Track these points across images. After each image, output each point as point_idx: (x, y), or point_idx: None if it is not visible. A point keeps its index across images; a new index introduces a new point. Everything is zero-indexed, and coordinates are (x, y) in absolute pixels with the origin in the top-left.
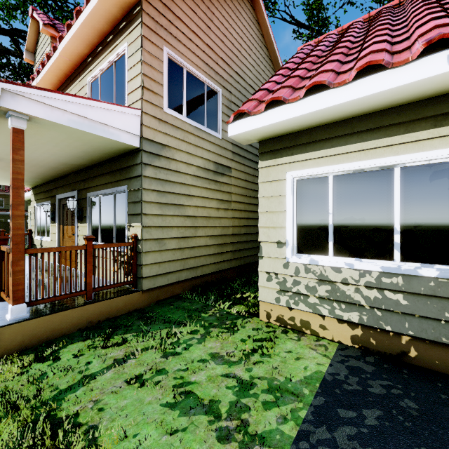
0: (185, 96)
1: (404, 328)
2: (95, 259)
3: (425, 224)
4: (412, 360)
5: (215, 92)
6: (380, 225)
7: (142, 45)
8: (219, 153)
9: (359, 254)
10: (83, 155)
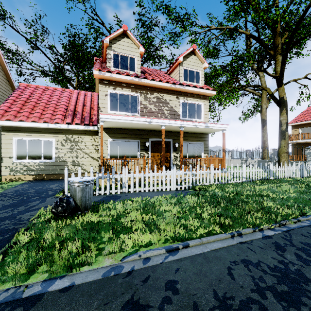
0: None
1: (44, 173)
2: None
3: (48, 152)
4: (45, 179)
5: None
6: (39, 152)
7: None
8: None
9: (35, 159)
10: None
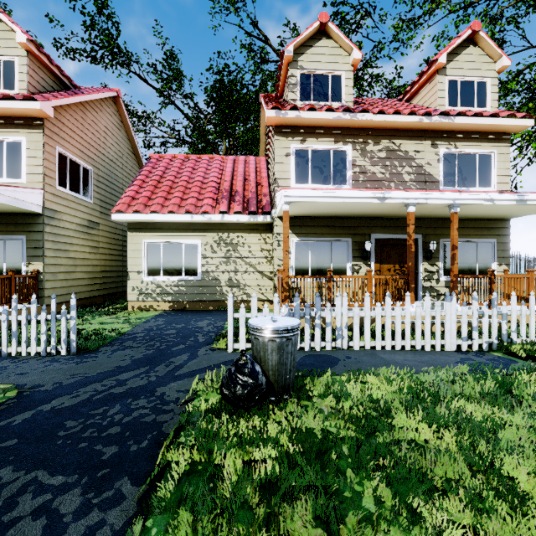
0: (69, 176)
1: (185, 298)
2: None
3: (191, 263)
4: (187, 309)
5: (88, 170)
6: (179, 264)
7: (44, 148)
8: (91, 214)
9: (172, 275)
10: None
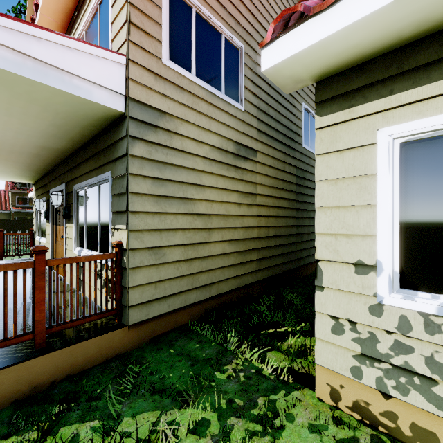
0: (194, 47)
1: None
2: (81, 270)
3: None
4: None
5: (235, 48)
6: None
7: None
8: (241, 131)
9: None
10: (56, 131)
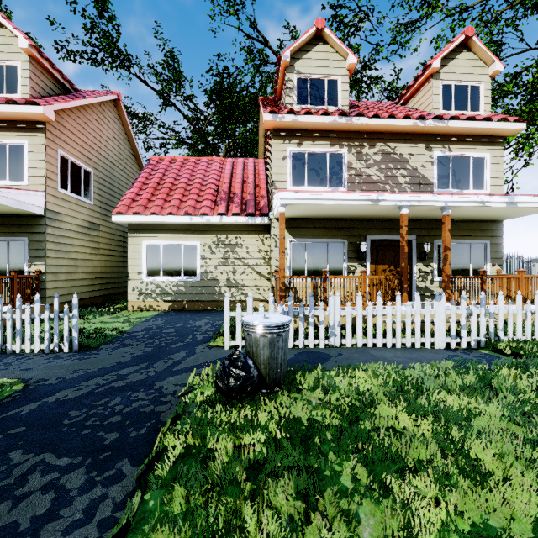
0: (70, 178)
1: (184, 299)
2: None
3: (190, 264)
4: (187, 309)
5: (88, 172)
6: (178, 264)
7: (46, 151)
8: (92, 215)
9: (171, 275)
10: None
